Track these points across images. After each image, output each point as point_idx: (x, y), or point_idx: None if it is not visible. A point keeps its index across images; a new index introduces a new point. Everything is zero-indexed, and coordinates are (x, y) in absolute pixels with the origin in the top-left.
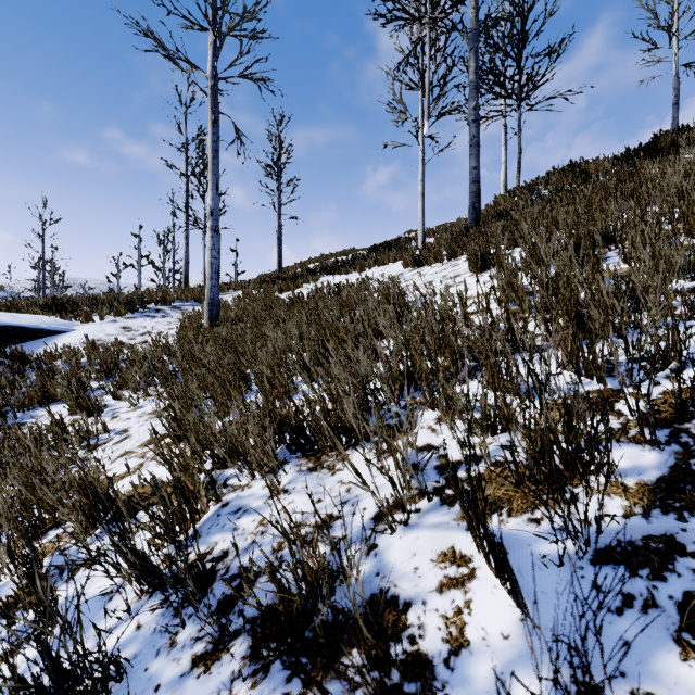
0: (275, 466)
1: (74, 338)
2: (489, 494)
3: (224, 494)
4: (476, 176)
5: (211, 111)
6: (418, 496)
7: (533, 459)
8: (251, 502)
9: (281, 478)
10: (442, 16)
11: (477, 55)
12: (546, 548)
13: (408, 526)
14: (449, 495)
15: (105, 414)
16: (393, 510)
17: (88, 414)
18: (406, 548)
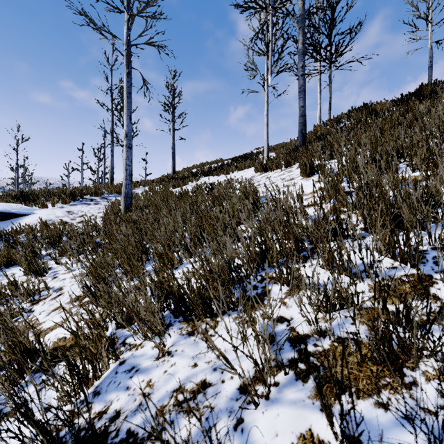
0: (161, 331)
1: (33, 219)
2: (336, 372)
3: (122, 352)
4: (303, 112)
5: (126, 66)
6: (276, 369)
7: (375, 344)
8: (142, 361)
9: (167, 340)
10: (280, 6)
11: (304, 32)
12: (398, 441)
13: (269, 400)
14: (302, 370)
15: (49, 275)
16: (256, 382)
17: (36, 275)
18: (269, 427)
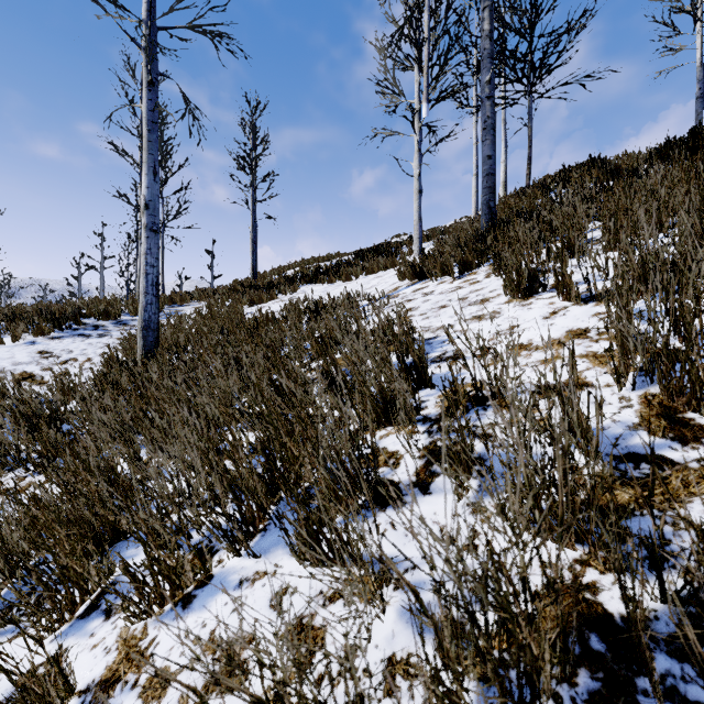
0: None
1: None
2: None
3: None
4: (491, 167)
5: (146, 69)
6: None
7: None
8: None
9: None
10: None
11: (492, 16)
12: None
13: None
14: None
15: None
16: None
17: None
18: None
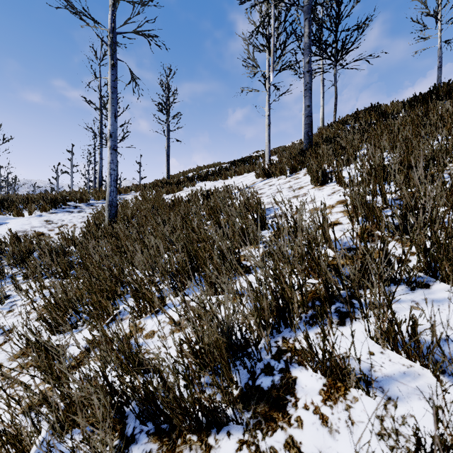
0: None
1: (4, 230)
2: None
3: None
4: (309, 112)
5: (110, 57)
6: None
7: None
8: None
9: None
10: None
11: (310, 24)
12: None
13: None
14: None
15: (4, 306)
16: None
17: None
18: None
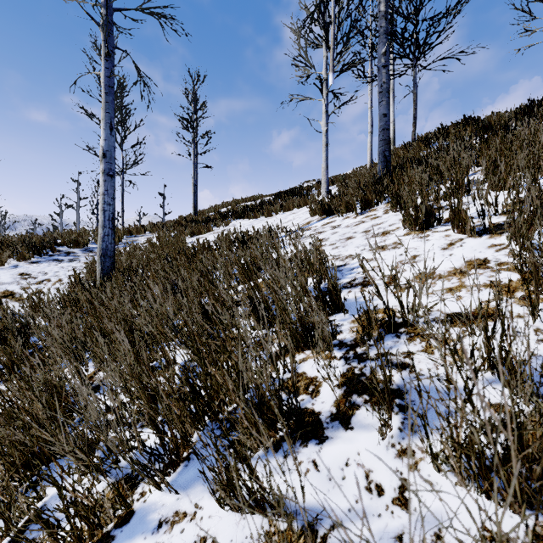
0: None
1: None
2: None
3: None
4: (386, 123)
5: (103, 43)
6: None
7: None
8: None
9: None
10: None
11: None
12: None
13: None
14: None
15: None
16: None
17: None
18: None
